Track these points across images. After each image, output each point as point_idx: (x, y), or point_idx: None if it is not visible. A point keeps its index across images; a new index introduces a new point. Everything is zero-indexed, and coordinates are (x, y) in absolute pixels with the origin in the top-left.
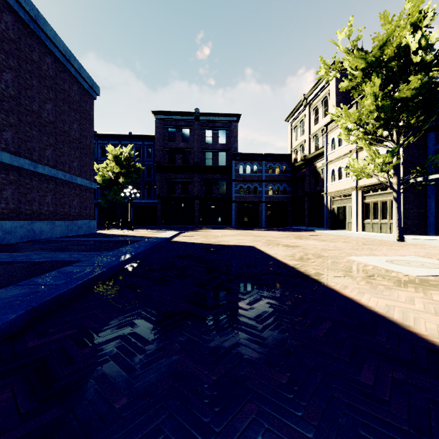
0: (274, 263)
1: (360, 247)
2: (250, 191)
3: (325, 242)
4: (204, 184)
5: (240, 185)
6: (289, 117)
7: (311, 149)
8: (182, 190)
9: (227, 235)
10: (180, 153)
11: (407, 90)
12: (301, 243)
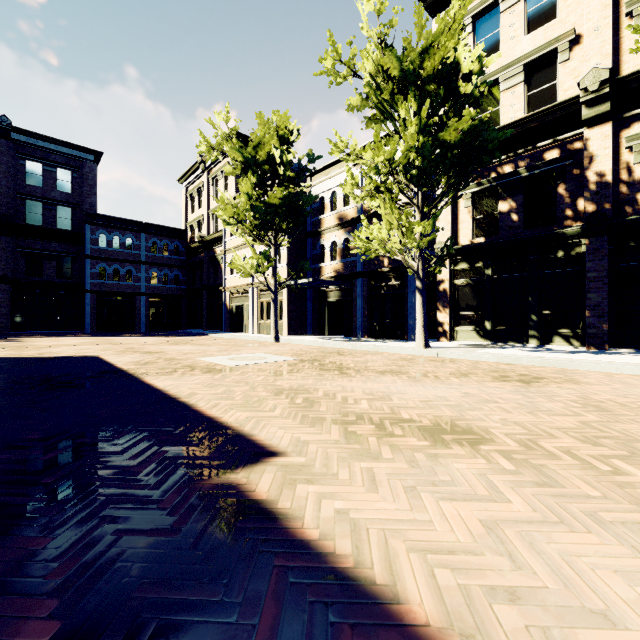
0: (107, 369)
1: (228, 349)
2: (120, 276)
3: (201, 346)
4: (24, 256)
5: (101, 266)
6: (184, 178)
7: (211, 230)
8: None
9: (64, 345)
10: None
11: (275, 198)
12: (170, 348)
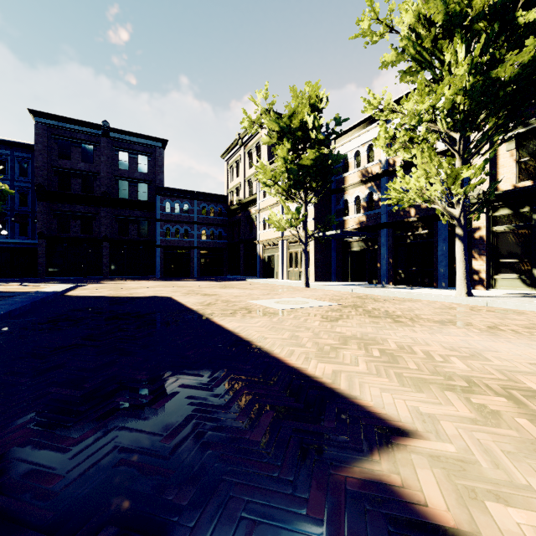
0: (180, 309)
1: (269, 293)
2: (180, 234)
3: (245, 290)
4: (117, 221)
5: (167, 226)
6: (225, 154)
7: (247, 194)
8: (81, 228)
9: (144, 287)
10: (79, 178)
11: (307, 160)
12: (222, 291)
